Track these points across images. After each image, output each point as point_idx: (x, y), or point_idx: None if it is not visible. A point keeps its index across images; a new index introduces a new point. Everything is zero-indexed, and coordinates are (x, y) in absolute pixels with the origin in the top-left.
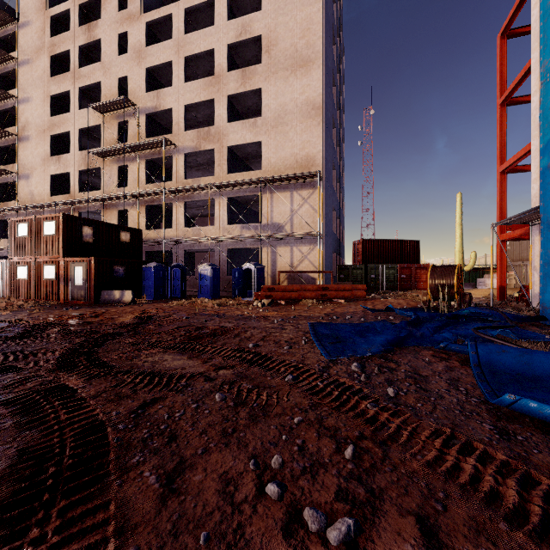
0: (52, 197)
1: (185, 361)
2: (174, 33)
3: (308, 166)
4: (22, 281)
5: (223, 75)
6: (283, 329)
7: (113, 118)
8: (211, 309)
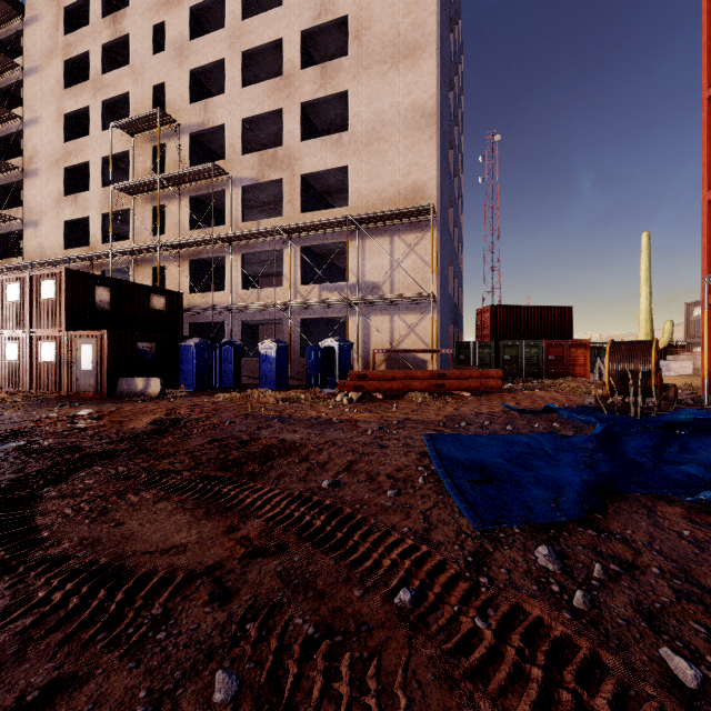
0: (67, 250)
1: (194, 523)
2: (227, 20)
3: (415, 199)
4: (13, 364)
5: (295, 74)
6: (382, 447)
7: (146, 140)
8: (273, 407)
